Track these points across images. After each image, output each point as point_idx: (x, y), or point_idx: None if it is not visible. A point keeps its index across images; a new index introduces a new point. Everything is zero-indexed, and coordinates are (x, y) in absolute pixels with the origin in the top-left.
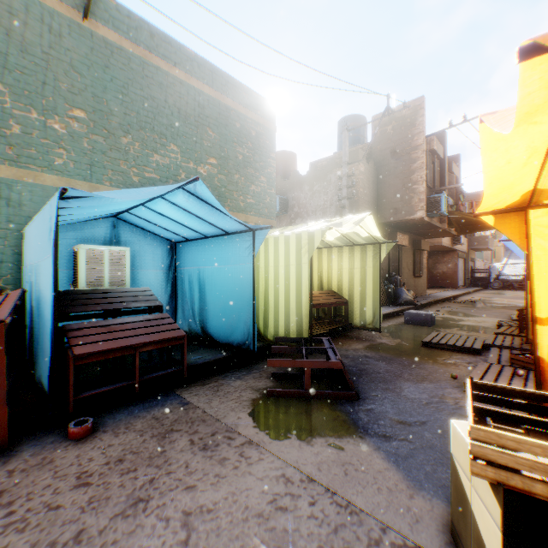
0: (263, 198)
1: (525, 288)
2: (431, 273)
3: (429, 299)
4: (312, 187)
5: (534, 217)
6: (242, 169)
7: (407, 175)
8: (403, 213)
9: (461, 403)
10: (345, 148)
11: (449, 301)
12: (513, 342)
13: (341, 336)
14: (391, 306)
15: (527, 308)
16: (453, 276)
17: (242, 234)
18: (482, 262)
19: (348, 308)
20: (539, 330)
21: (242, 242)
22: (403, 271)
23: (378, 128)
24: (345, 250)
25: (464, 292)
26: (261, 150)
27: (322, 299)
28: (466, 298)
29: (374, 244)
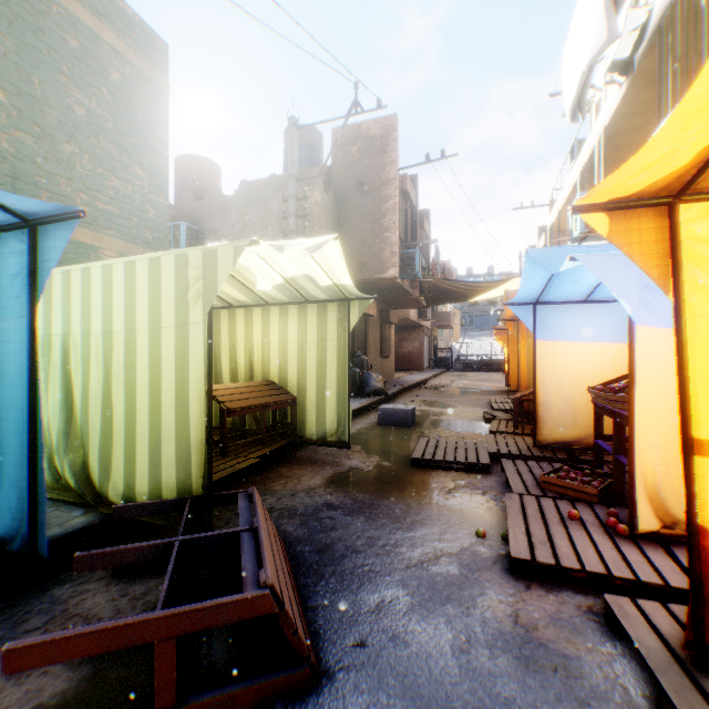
0: (140, 207)
1: (535, 371)
2: (396, 353)
3: (399, 385)
4: (242, 215)
5: (686, 221)
6: (87, 137)
7: (377, 217)
8: (372, 270)
9: (525, 617)
10: (293, 154)
11: (420, 387)
12: (519, 445)
13: (284, 461)
14: (358, 399)
15: (538, 398)
16: (419, 357)
17: (6, 235)
18: (444, 341)
19: (298, 410)
20: (700, 466)
21: (6, 259)
22: (370, 349)
23: (341, 130)
24: (292, 310)
25: (432, 375)
26: (135, 115)
27: (249, 397)
28: (435, 382)
29: (340, 301)
